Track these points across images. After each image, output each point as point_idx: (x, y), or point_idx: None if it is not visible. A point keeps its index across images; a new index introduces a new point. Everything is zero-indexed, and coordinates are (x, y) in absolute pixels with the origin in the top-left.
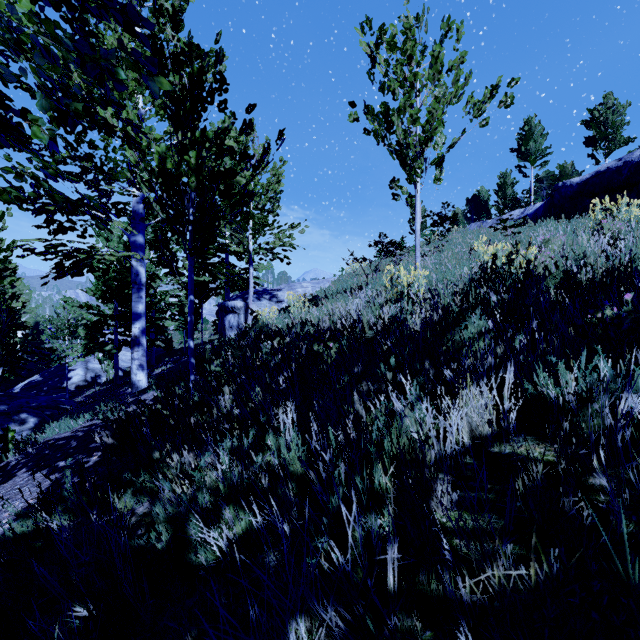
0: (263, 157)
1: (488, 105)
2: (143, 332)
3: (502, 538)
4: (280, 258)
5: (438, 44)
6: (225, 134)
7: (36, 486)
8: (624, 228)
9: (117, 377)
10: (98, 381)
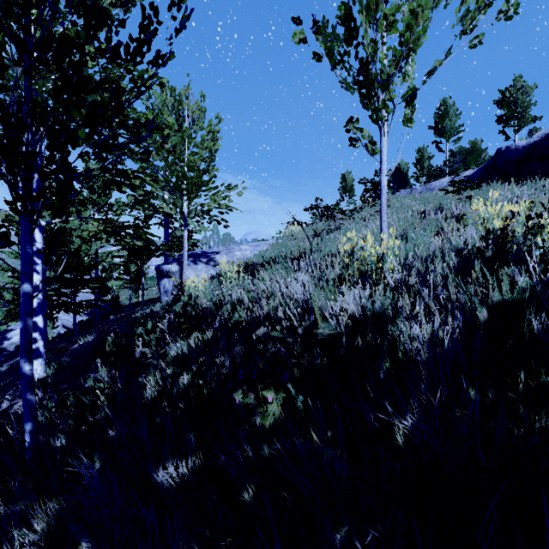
0: (146, 36)
1: (482, 16)
2: (38, 310)
3: None
4: (217, 221)
5: None
6: None
7: None
8: None
9: (45, 344)
10: None
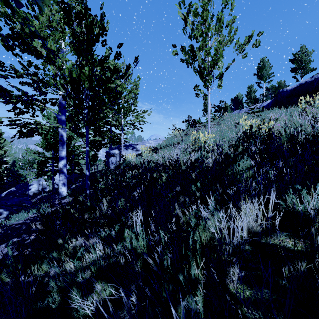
0: (126, 71)
1: (246, 46)
2: (65, 166)
3: (276, 308)
4: (137, 128)
5: (221, 12)
6: (106, 59)
7: None
8: (318, 112)
9: (53, 189)
10: (45, 191)
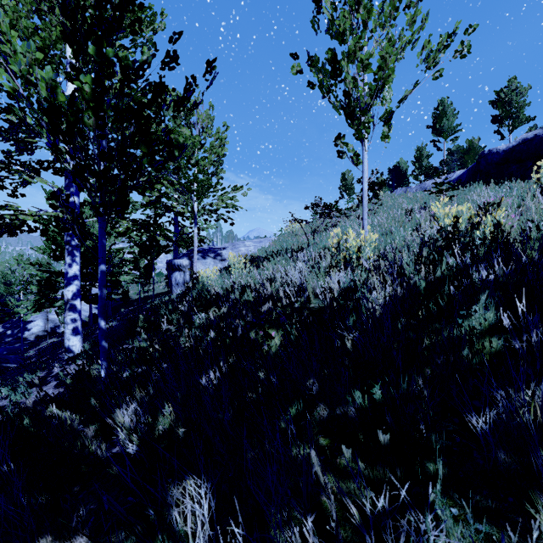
0: (188, 94)
1: (443, 55)
2: (77, 295)
3: None
4: (224, 219)
5: None
6: (144, 68)
7: None
8: None
9: None
10: (57, 331)
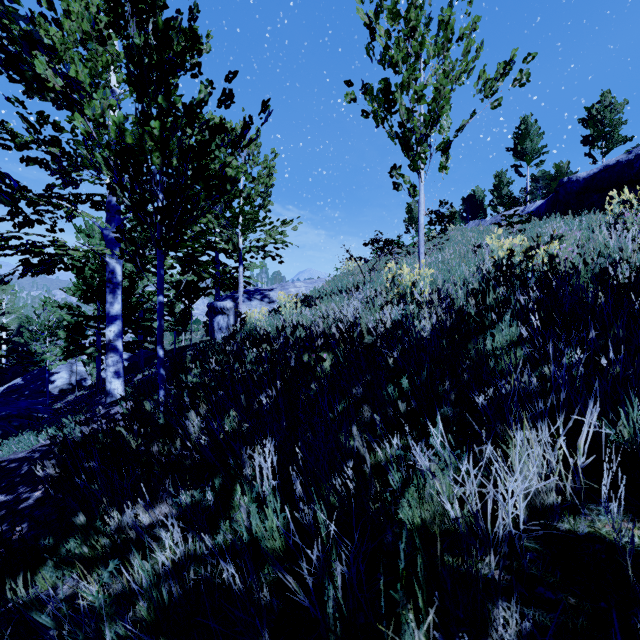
0: (244, 132)
1: (501, 83)
2: (119, 336)
3: None
4: (272, 256)
5: (448, 7)
6: (200, 106)
7: None
8: None
9: (99, 382)
10: (83, 384)
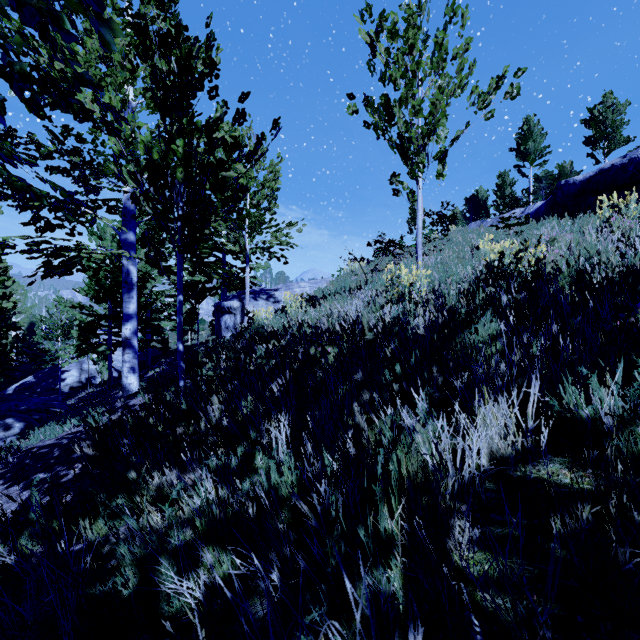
0: (257, 148)
1: (493, 96)
2: (134, 333)
3: (537, 592)
4: (277, 257)
5: (442, 30)
6: (216, 124)
7: (9, 502)
8: (634, 226)
9: (111, 379)
10: (93, 382)
